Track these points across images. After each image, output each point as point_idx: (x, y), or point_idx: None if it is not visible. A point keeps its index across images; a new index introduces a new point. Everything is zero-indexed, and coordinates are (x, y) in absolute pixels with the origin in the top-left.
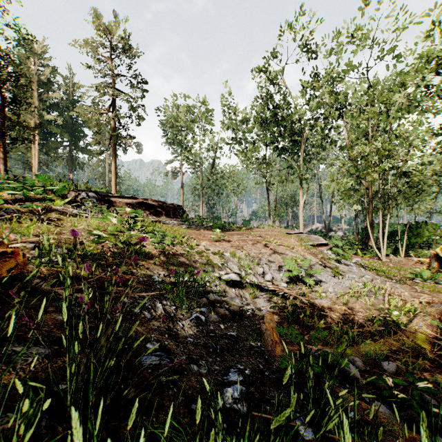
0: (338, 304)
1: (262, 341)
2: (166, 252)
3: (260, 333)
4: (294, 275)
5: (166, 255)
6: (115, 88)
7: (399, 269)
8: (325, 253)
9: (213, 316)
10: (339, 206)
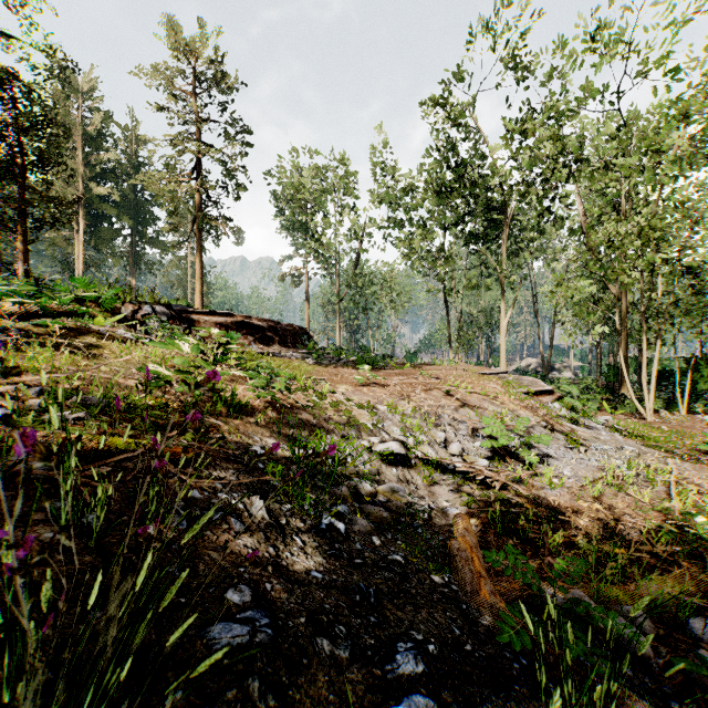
0: (584, 498)
1: (452, 571)
2: (277, 403)
3: (445, 554)
4: (501, 446)
5: (278, 409)
6: (201, 141)
7: (681, 436)
8: (550, 406)
9: (359, 522)
10: (571, 327)
